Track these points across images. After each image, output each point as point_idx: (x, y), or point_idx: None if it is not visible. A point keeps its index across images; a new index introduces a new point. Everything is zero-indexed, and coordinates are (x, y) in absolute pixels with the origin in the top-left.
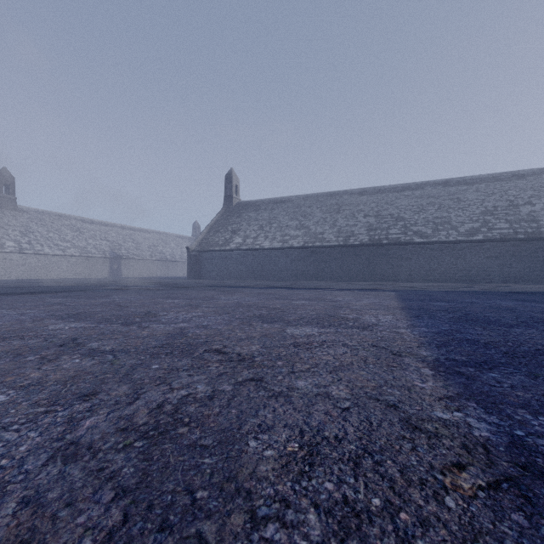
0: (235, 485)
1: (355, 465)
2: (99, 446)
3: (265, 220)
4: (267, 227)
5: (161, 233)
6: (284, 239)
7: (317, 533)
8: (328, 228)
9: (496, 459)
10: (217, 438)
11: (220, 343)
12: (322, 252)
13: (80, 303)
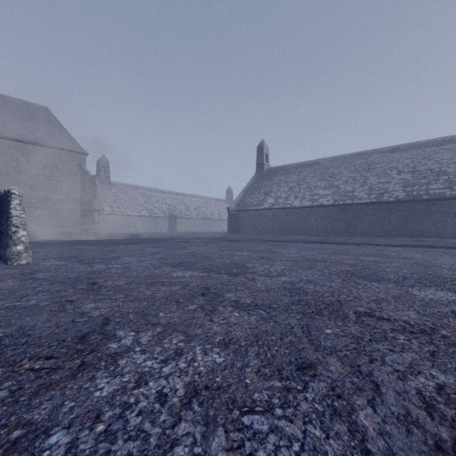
0: None
1: None
2: None
3: (294, 182)
4: (296, 188)
5: (204, 197)
6: (313, 198)
7: None
8: (358, 186)
9: None
10: None
11: (359, 305)
12: (353, 209)
13: (171, 252)
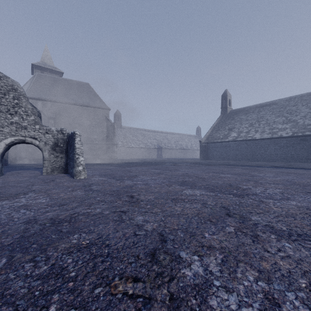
0: None
1: None
2: None
3: (254, 119)
4: (256, 124)
5: (180, 134)
6: (272, 131)
7: None
8: None
9: None
10: None
11: None
12: None
13: (170, 173)
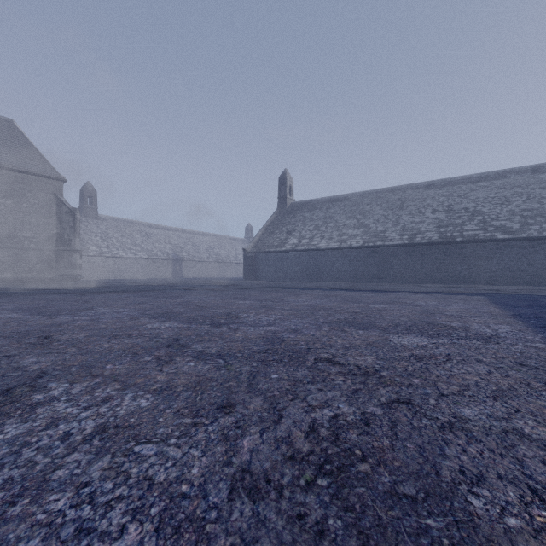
0: None
1: None
2: (278, 479)
3: (321, 220)
4: (323, 227)
5: (217, 236)
6: (341, 239)
7: None
8: (390, 226)
9: None
10: (417, 485)
11: (326, 352)
12: (384, 252)
13: (161, 302)
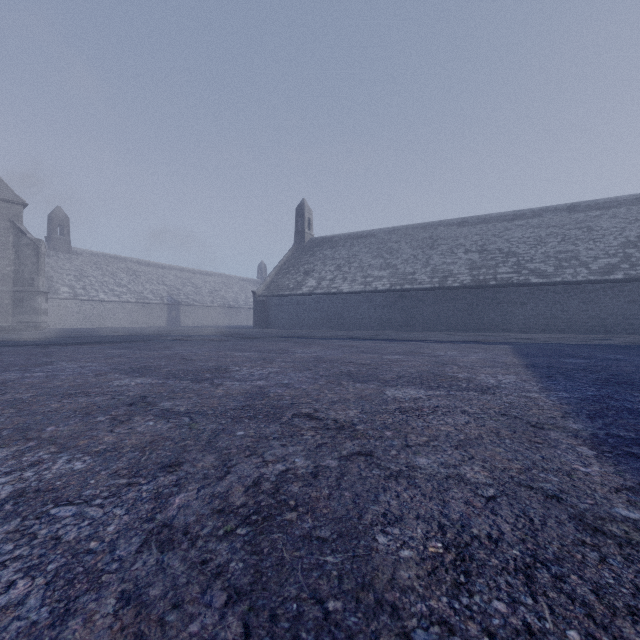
0: (374, 596)
1: (527, 578)
2: (197, 531)
3: (343, 259)
4: (345, 267)
5: (224, 275)
6: (366, 281)
7: None
8: (420, 267)
9: None
10: (335, 529)
11: (309, 406)
12: (413, 297)
13: (141, 355)
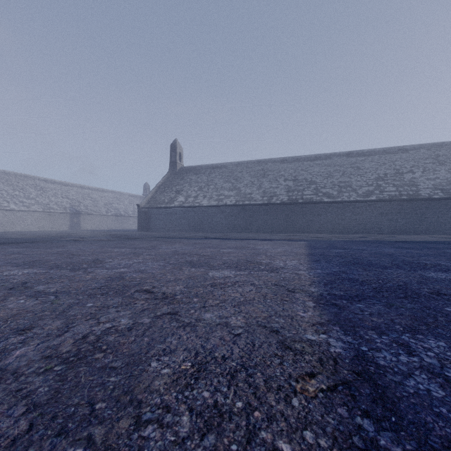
0: (130, 397)
1: (232, 377)
2: (23, 371)
3: (204, 182)
4: (205, 188)
5: (116, 192)
6: (219, 198)
7: (185, 430)
8: (255, 189)
9: (340, 368)
10: (126, 361)
11: (151, 285)
12: (250, 209)
13: (37, 252)
